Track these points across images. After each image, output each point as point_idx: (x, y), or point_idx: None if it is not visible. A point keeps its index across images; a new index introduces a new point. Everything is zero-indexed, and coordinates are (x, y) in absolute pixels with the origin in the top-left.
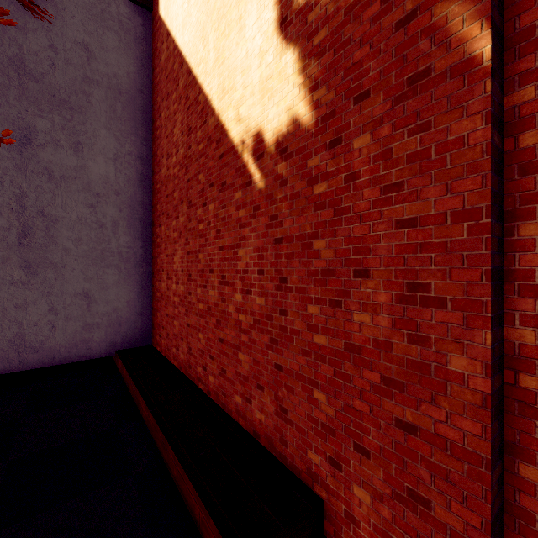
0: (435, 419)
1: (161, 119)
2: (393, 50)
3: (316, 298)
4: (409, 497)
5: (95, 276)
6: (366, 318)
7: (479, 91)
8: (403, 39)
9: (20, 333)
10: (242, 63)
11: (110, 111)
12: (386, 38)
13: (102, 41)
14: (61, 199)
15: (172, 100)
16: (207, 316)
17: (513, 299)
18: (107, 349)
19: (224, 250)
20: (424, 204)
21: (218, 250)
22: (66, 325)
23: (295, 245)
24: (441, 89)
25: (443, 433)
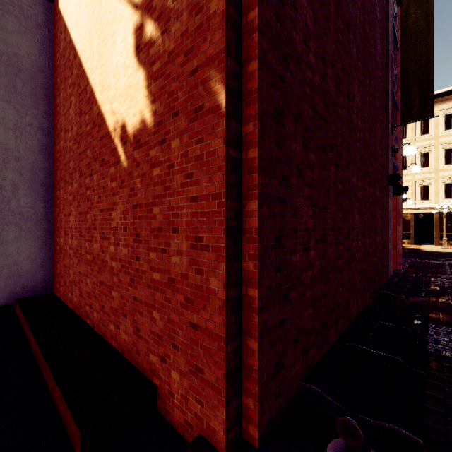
0: (205, 319)
1: (60, 98)
2: (189, 89)
3: (154, 248)
4: (195, 370)
5: None
6: (178, 259)
7: (221, 124)
8: (193, 83)
9: None
10: (114, 70)
11: (10, 86)
12: (186, 79)
13: (2, 23)
14: None
15: (68, 84)
16: (92, 264)
17: (245, 245)
18: (6, 298)
19: (103, 212)
20: (201, 188)
21: (100, 212)
22: None
23: (144, 210)
24: (208, 119)
25: (208, 326)
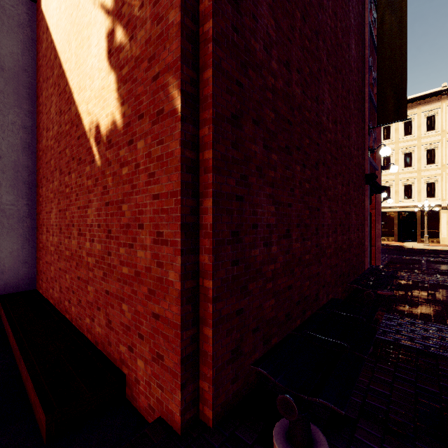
0: (165, 309)
1: (43, 97)
2: (152, 93)
3: (123, 243)
4: (157, 357)
5: None
6: (143, 254)
7: (178, 127)
8: (155, 88)
9: None
10: (90, 72)
11: None
12: (149, 84)
13: None
14: None
15: (50, 84)
16: (71, 260)
17: (202, 240)
18: None
19: (80, 209)
20: (162, 186)
21: (77, 209)
22: None
23: (114, 208)
24: (167, 122)
25: (167, 316)
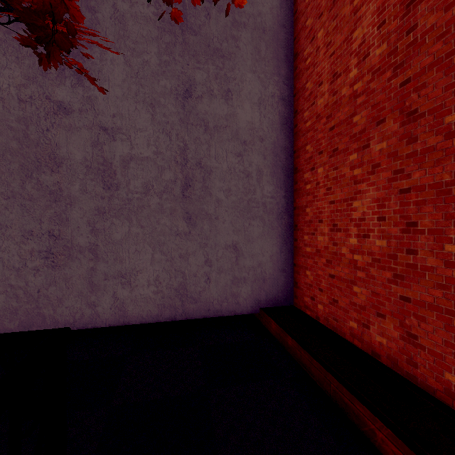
0: None
1: (317, 41)
2: None
3: None
4: None
5: (242, 228)
6: None
7: None
8: None
9: (183, 282)
10: None
11: (255, 53)
12: None
13: None
14: (214, 150)
15: None
16: None
17: None
18: (252, 305)
19: None
20: None
21: None
22: (218, 278)
23: None
24: None
25: None
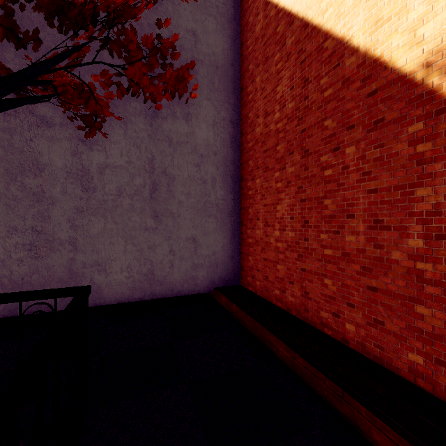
0: None
1: (255, 84)
2: None
3: None
4: None
5: (199, 224)
6: None
7: None
8: None
9: (151, 269)
10: None
11: (210, 84)
12: None
13: (205, 26)
14: (177, 161)
15: (274, 61)
16: (341, 262)
17: None
18: (208, 286)
19: (379, 192)
20: None
21: (367, 194)
22: (180, 264)
23: None
24: None
25: None
